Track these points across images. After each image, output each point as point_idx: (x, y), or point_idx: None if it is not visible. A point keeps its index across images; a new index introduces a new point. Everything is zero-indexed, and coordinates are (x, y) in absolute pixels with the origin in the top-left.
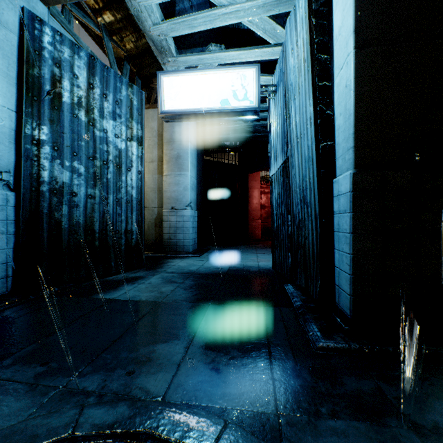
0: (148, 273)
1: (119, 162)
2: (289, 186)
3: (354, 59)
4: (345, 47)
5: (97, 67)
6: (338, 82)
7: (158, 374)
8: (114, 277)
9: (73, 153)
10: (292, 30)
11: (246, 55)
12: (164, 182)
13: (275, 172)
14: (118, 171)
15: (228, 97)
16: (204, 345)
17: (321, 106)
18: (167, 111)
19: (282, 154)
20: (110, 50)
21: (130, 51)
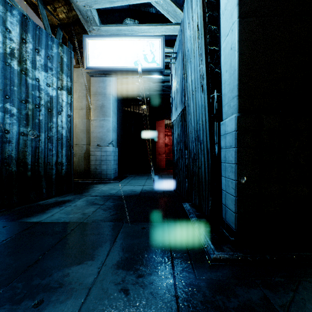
0: (75, 197)
1: (50, 106)
2: (186, 128)
3: (238, 26)
4: (230, 18)
5: (29, 25)
6: (225, 46)
7: (67, 303)
8: (45, 201)
9: (5, 96)
10: (189, 9)
11: (154, 29)
12: (91, 125)
13: (175, 118)
14: (49, 114)
15: (140, 59)
16: (116, 264)
17: (211, 65)
18: (91, 67)
19: (181, 104)
20: (44, 17)
21: (62, 20)
